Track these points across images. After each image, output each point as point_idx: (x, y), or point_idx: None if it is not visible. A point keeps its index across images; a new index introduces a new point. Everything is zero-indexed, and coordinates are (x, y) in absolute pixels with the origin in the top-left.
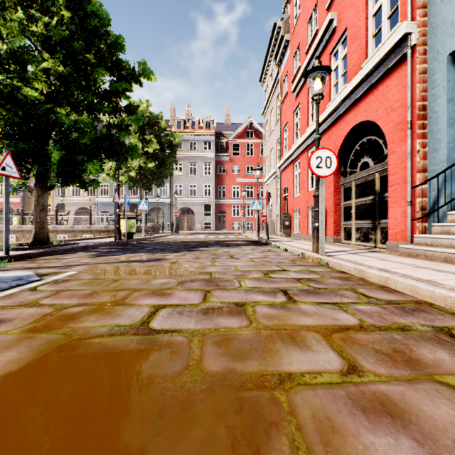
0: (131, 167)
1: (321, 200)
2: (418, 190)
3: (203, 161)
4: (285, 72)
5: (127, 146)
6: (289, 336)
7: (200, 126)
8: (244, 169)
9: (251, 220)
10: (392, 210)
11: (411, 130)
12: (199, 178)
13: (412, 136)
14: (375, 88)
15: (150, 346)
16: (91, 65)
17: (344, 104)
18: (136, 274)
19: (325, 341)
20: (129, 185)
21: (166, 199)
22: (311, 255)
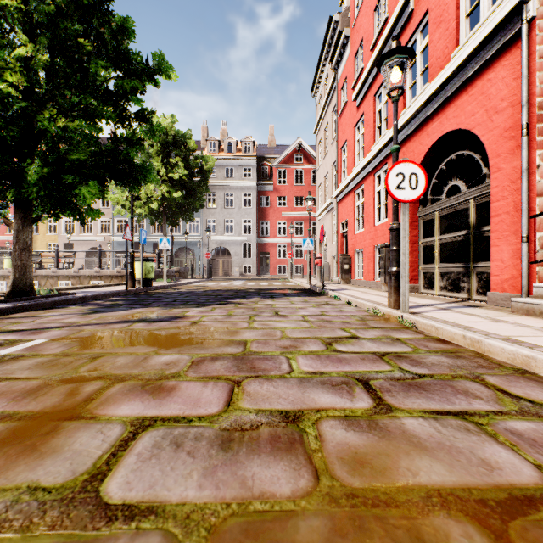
0: (152, 197)
1: (403, 234)
2: (538, 221)
3: (242, 191)
4: (343, 78)
5: (139, 166)
6: (411, 536)
7: (238, 149)
8: (291, 201)
9: (300, 262)
10: (497, 249)
11: (527, 137)
12: (237, 211)
13: (529, 146)
14: (471, 84)
15: None
16: (87, 55)
17: (425, 110)
18: (131, 345)
19: None
20: (151, 220)
21: (196, 237)
22: (388, 312)
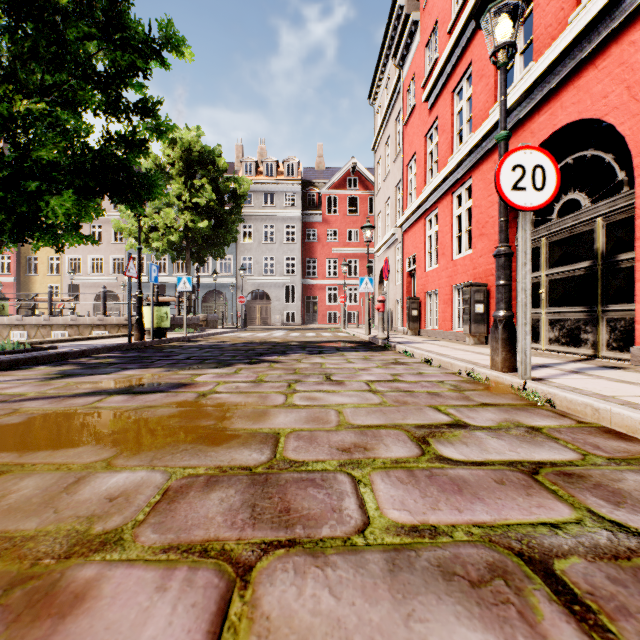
0: (172, 228)
1: (523, 259)
2: None
3: (284, 222)
4: (411, 75)
5: (141, 175)
6: None
7: (279, 171)
8: (344, 234)
9: (354, 308)
10: None
11: None
12: (278, 247)
13: None
14: (602, 54)
15: None
16: (62, 14)
17: (528, 100)
18: (73, 445)
19: None
20: (172, 257)
21: (228, 278)
22: (494, 377)
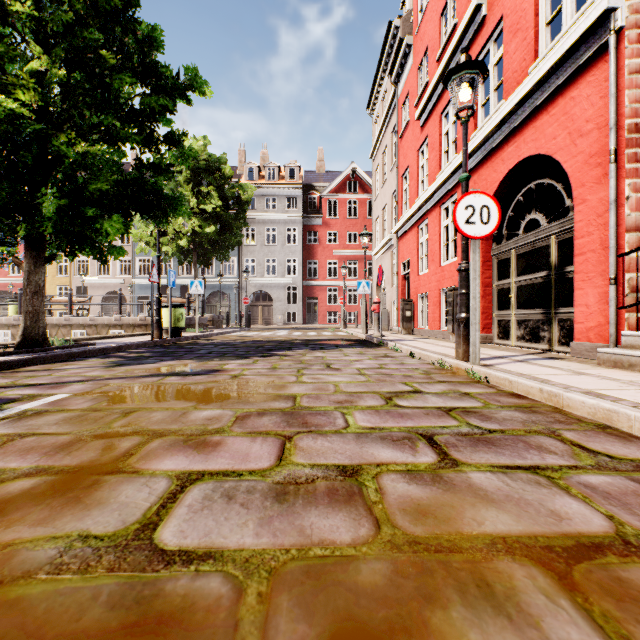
0: (181, 233)
1: (473, 275)
2: (627, 261)
3: (286, 225)
4: (405, 93)
5: (168, 196)
6: (474, 577)
7: (281, 176)
8: (344, 237)
9: (354, 309)
10: (581, 292)
11: (615, 164)
12: (280, 249)
13: (617, 175)
14: (552, 103)
15: (135, 618)
16: (110, 69)
17: (499, 132)
18: (166, 400)
19: (566, 597)
20: (179, 260)
21: (232, 279)
22: (456, 364)
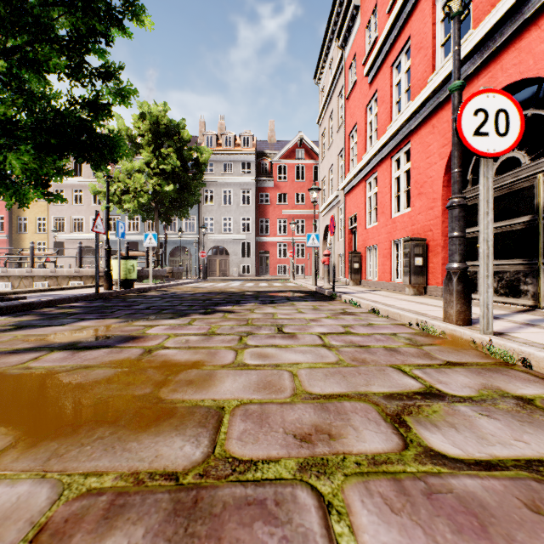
0: (142, 191)
1: (485, 208)
2: None
3: (241, 188)
4: (352, 55)
5: (104, 136)
6: None
7: (236, 144)
8: (292, 198)
9: (301, 262)
10: None
11: None
12: (235, 208)
13: None
14: None
15: None
16: None
17: (467, 65)
18: None
19: None
20: (142, 217)
21: (192, 236)
22: (450, 330)
